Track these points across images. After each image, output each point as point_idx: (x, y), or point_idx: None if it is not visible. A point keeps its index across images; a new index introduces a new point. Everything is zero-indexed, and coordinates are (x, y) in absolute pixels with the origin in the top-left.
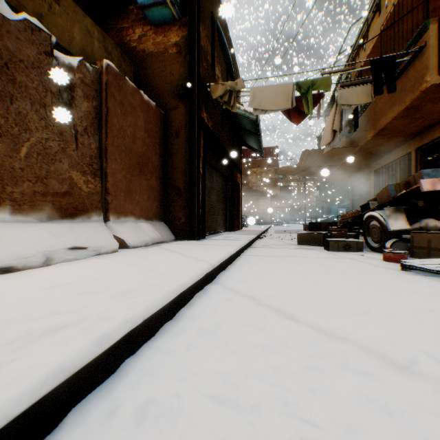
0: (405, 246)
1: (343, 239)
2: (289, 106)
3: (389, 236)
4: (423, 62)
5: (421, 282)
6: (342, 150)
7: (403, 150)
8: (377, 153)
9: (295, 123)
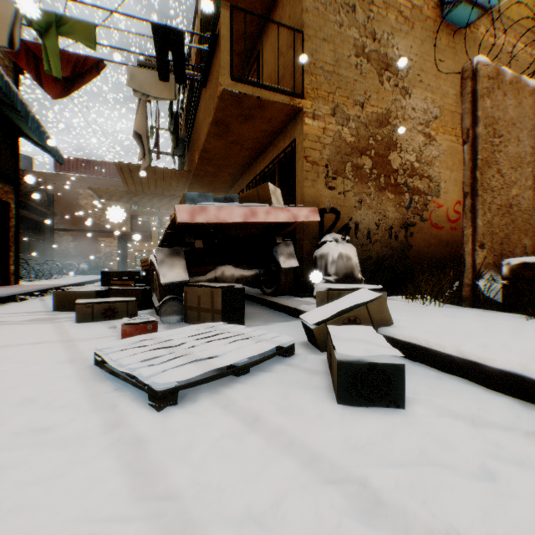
0: (182, 306)
1: (108, 300)
2: (3, 43)
3: (165, 293)
4: (219, 57)
5: (37, 414)
6: (175, 173)
7: (240, 187)
8: (218, 187)
9: (50, 94)
